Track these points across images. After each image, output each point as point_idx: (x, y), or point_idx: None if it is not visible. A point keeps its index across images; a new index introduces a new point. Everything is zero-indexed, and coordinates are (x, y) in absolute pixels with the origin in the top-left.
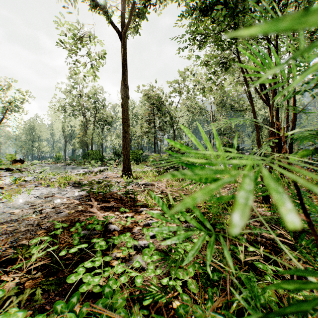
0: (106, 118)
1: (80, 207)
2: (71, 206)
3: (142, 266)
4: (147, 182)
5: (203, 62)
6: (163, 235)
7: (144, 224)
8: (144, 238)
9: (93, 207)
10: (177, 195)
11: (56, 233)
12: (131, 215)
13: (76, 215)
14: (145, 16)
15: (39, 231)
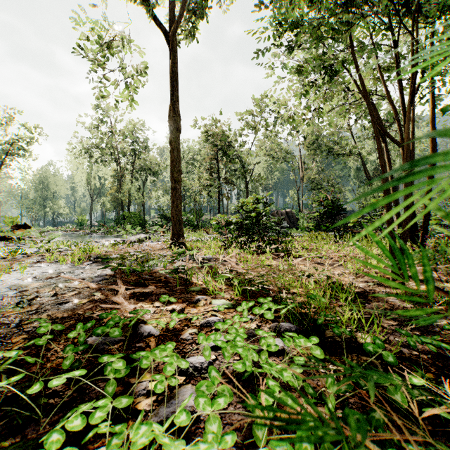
0: (149, 165)
1: (98, 295)
2: (84, 293)
3: (195, 412)
4: (207, 256)
5: (296, 68)
6: (237, 350)
7: (201, 324)
8: (201, 349)
9: (118, 295)
10: (255, 274)
11: (38, 343)
12: (181, 308)
13: (89, 307)
14: (205, 12)
15: (16, 336)
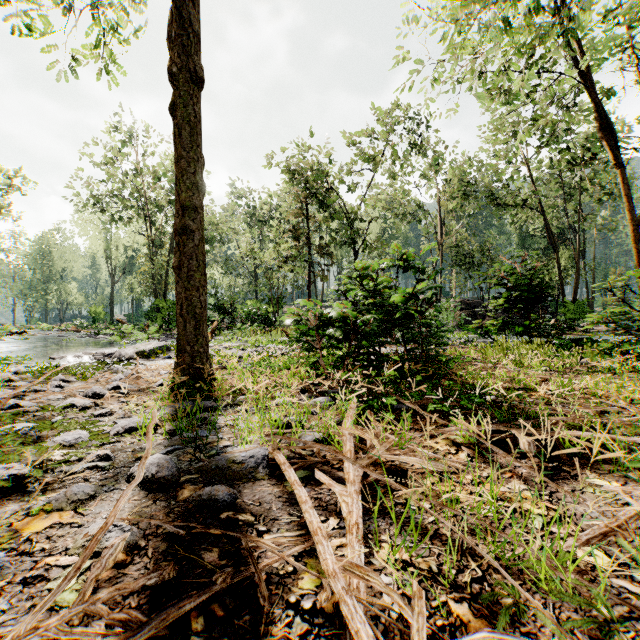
0: None
1: None
2: None
3: None
4: (246, 451)
5: None
6: None
7: None
8: None
9: None
10: None
11: None
12: None
13: None
14: None
15: None
